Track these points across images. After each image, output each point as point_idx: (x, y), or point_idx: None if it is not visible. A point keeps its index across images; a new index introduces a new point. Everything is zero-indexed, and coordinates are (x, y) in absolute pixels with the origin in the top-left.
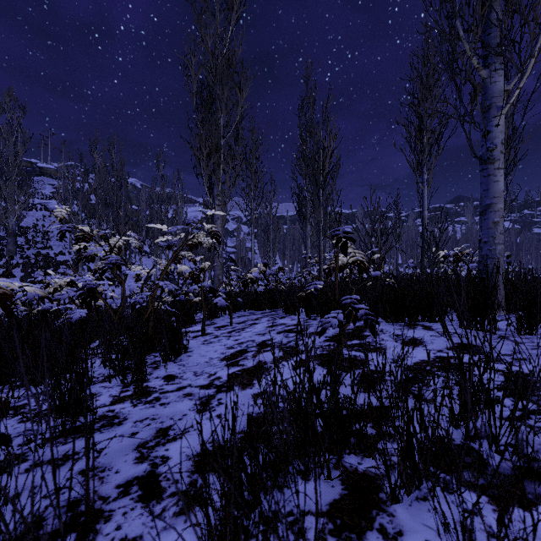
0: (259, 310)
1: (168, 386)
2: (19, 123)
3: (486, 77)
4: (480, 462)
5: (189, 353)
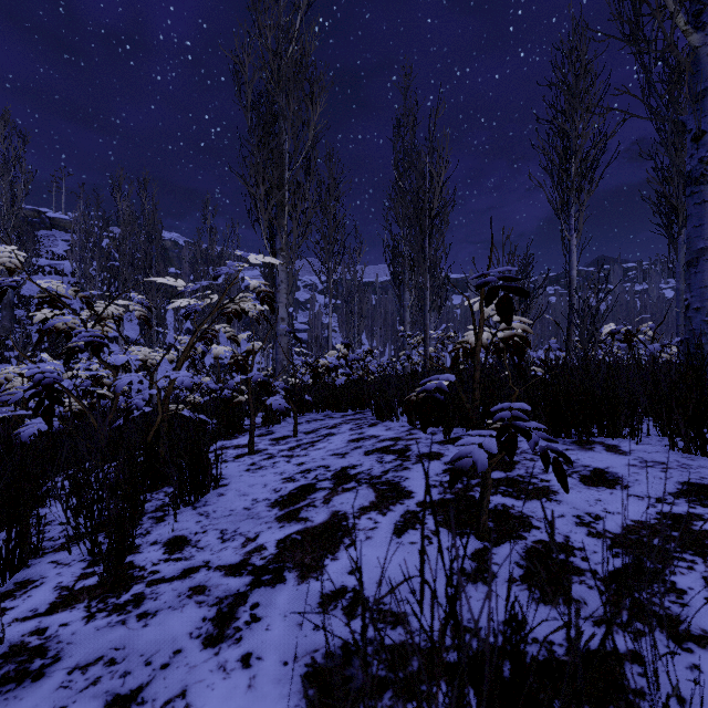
0: (338, 411)
1: (168, 566)
2: (18, 157)
3: (699, 45)
4: None
5: (222, 489)
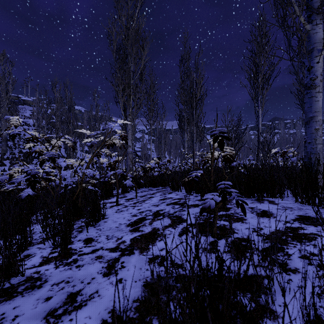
0: (154, 187)
1: (86, 249)
2: (9, 72)
3: (310, 29)
4: None
5: (106, 219)
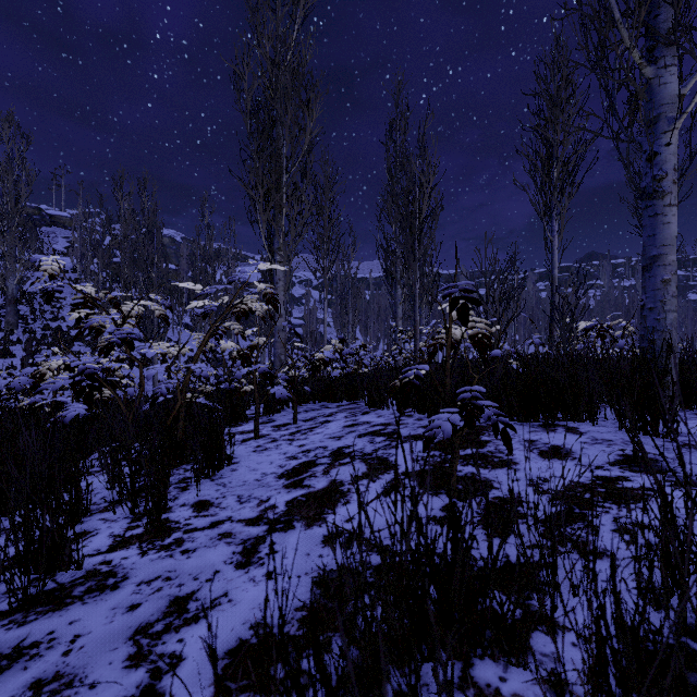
0: (333, 402)
1: (198, 520)
2: (22, 157)
3: (652, 77)
4: None
5: (234, 466)
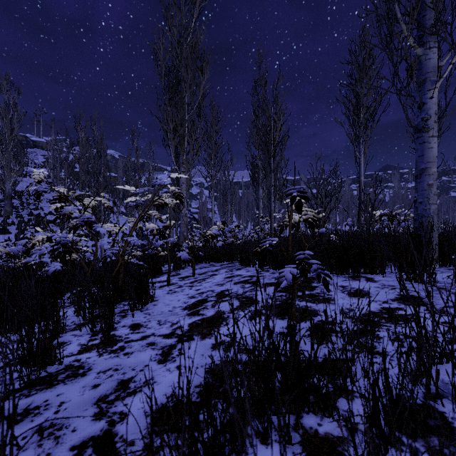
0: (218, 262)
1: (133, 335)
2: (15, 103)
3: (421, 54)
4: (446, 426)
5: (155, 302)
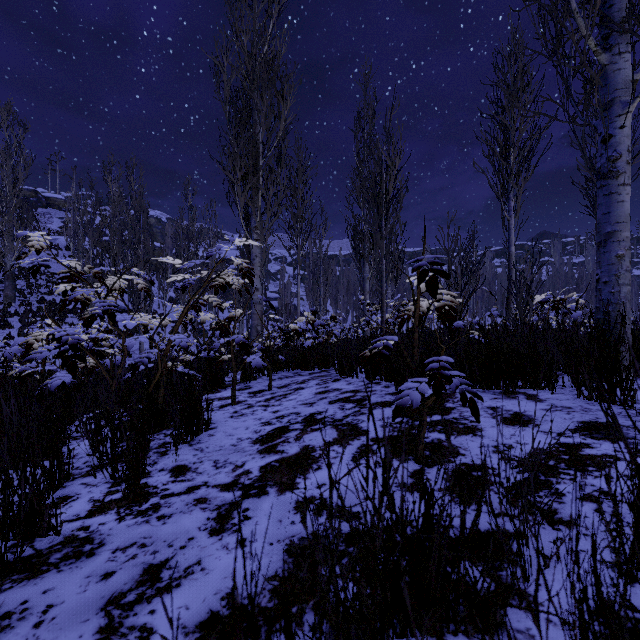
0: (306, 370)
1: (175, 485)
2: (19, 143)
3: (607, 63)
4: None
5: (212, 431)
